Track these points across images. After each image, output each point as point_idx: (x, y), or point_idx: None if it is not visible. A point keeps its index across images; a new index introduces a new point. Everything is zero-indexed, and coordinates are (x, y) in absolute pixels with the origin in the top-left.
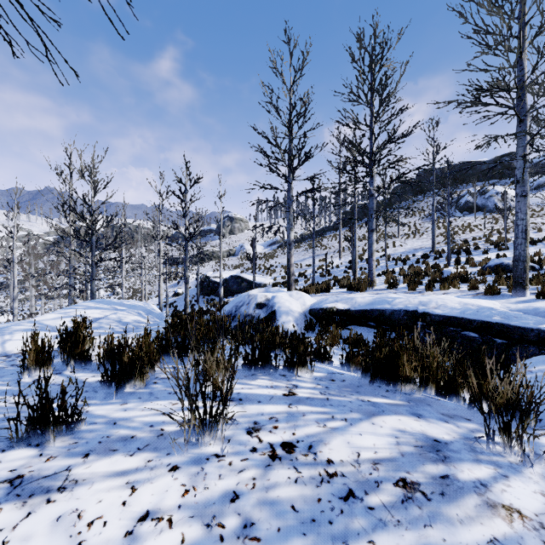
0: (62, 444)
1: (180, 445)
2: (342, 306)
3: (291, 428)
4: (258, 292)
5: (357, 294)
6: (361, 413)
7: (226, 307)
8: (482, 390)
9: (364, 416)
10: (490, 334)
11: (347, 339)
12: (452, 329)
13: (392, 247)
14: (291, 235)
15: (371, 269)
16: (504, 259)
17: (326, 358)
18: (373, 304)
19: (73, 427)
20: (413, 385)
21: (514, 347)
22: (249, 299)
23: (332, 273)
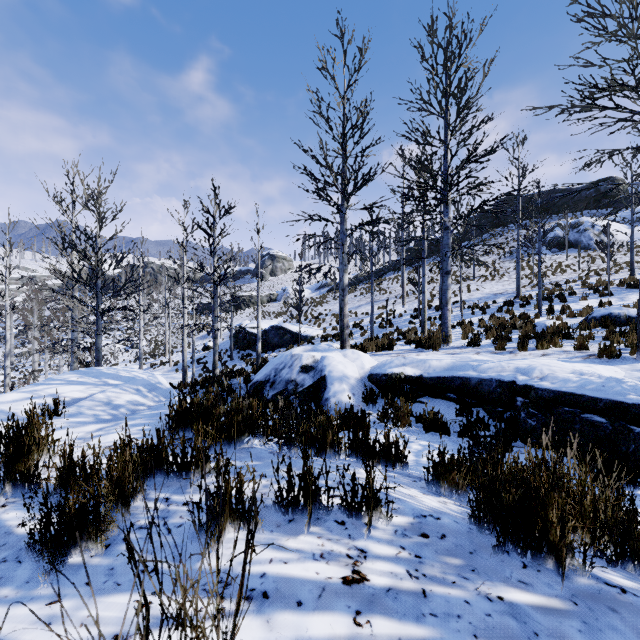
0: None
1: None
2: (412, 372)
3: None
4: (303, 351)
5: (429, 353)
6: None
7: (264, 370)
8: None
9: None
10: (625, 419)
11: (420, 417)
12: (567, 410)
13: (466, 291)
14: (345, 278)
15: (446, 321)
16: (613, 308)
17: (399, 459)
18: (453, 369)
19: None
20: (572, 558)
21: None
22: (291, 360)
23: (394, 324)
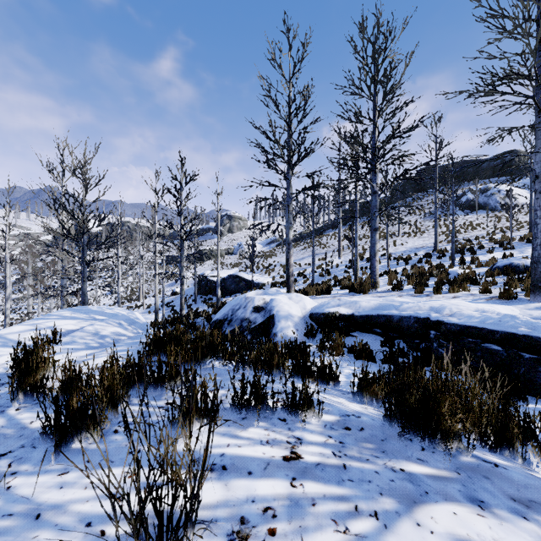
0: None
1: None
2: (345, 311)
3: (296, 535)
4: (255, 294)
5: (360, 296)
6: (396, 498)
7: (222, 311)
8: None
9: (401, 506)
10: (516, 347)
11: (351, 348)
12: (471, 341)
13: (392, 246)
14: (290, 234)
15: (374, 270)
16: (514, 259)
17: (332, 379)
18: (379, 309)
19: None
20: (459, 442)
21: None
22: (246, 302)
23: (332, 273)
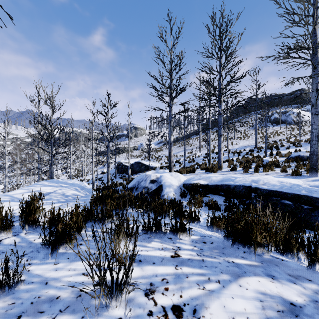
0: (2, 305)
1: (92, 308)
2: (203, 182)
3: (178, 290)
4: (151, 173)
5: (211, 174)
6: (229, 274)
7: (132, 182)
8: (316, 255)
9: (232, 278)
10: (300, 202)
11: (206, 203)
12: (274, 199)
13: (231, 145)
14: (171, 138)
15: (220, 159)
16: (301, 152)
17: (196, 219)
18: (222, 181)
19: (14, 288)
20: (263, 248)
21: (316, 210)
22: (146, 177)
23: (195, 161)
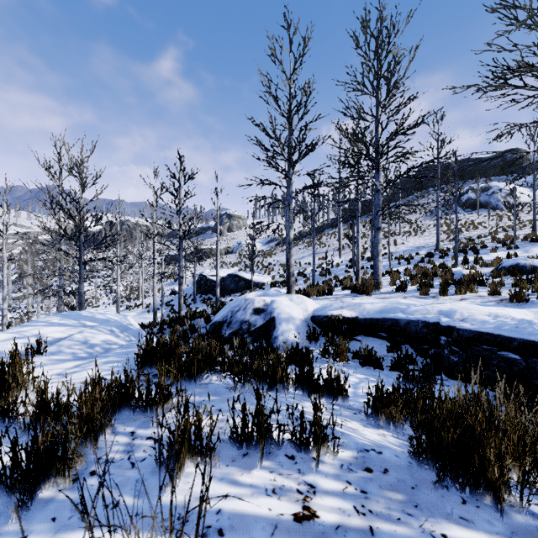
0: None
1: None
2: (349, 314)
3: None
4: (256, 296)
5: (363, 298)
6: None
7: (221, 312)
8: None
9: None
10: (536, 356)
11: (356, 353)
12: (486, 348)
13: (393, 245)
14: (291, 234)
15: (377, 270)
16: (520, 259)
17: (340, 392)
18: (384, 312)
19: None
20: (510, 495)
21: None
22: (245, 303)
23: (332, 272)
